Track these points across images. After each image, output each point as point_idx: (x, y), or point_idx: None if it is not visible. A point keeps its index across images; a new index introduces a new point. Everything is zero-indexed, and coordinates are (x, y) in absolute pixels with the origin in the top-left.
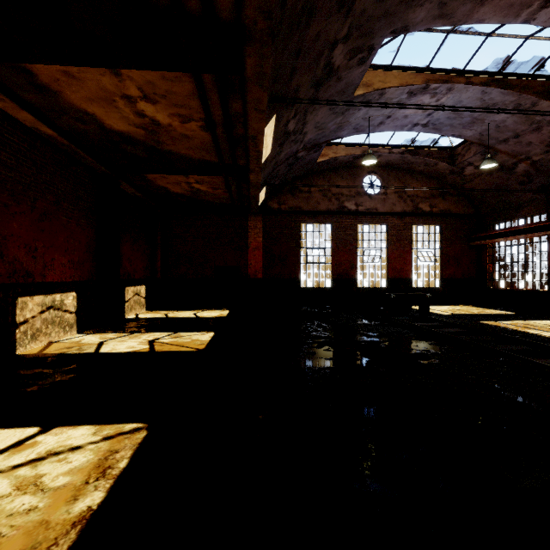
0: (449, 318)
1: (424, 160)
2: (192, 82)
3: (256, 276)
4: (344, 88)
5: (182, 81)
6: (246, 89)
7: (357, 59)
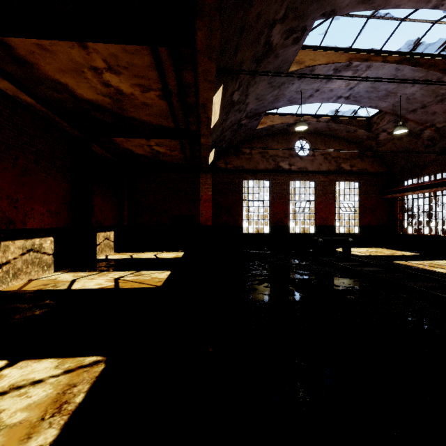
0: (368, 258)
1: (345, 127)
2: (149, 54)
3: (206, 223)
4: (280, 65)
5: (141, 53)
6: (196, 61)
7: (292, 39)
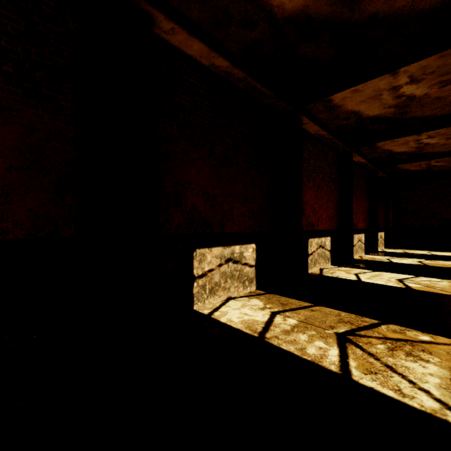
0: None
1: None
2: None
3: None
4: None
5: None
6: None
7: None
